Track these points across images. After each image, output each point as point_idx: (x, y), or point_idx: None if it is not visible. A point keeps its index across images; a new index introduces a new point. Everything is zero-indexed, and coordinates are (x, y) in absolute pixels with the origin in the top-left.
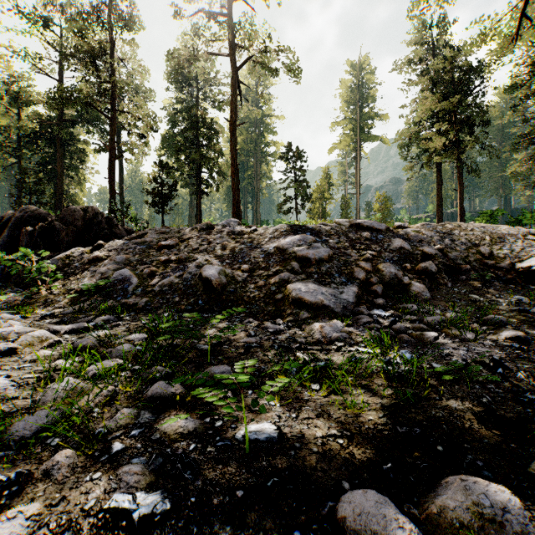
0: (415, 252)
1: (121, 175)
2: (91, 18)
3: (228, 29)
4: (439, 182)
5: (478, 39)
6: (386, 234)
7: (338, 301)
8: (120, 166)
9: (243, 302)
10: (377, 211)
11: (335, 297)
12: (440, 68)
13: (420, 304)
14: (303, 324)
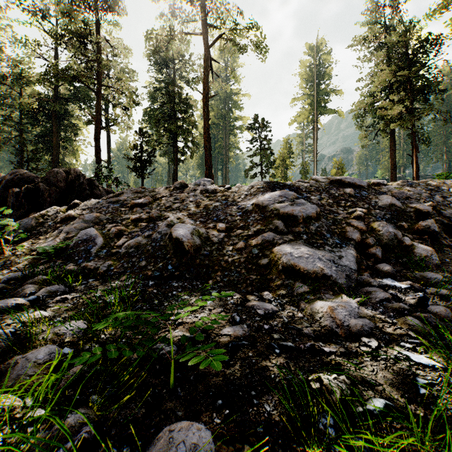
0: (406, 209)
1: (109, 145)
2: (78, 2)
3: (201, 10)
4: (393, 148)
5: (441, 6)
6: (369, 191)
7: (338, 268)
8: (108, 138)
9: (220, 267)
10: (334, 175)
11: (335, 263)
12: (396, 42)
13: (430, 270)
14: (300, 301)
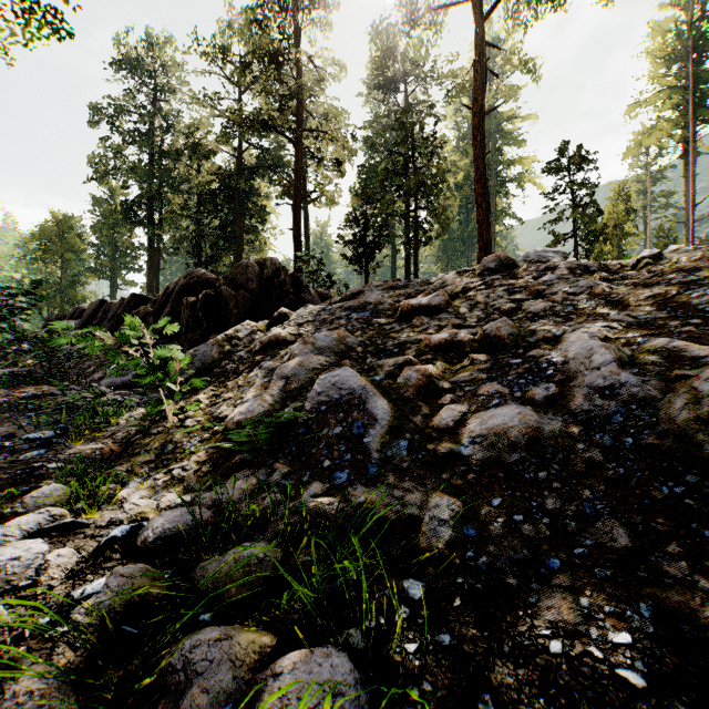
0: None
1: (307, 233)
2: (271, 1)
3: None
4: None
5: None
6: None
7: None
8: (306, 222)
9: None
10: None
11: None
12: None
13: None
14: None
